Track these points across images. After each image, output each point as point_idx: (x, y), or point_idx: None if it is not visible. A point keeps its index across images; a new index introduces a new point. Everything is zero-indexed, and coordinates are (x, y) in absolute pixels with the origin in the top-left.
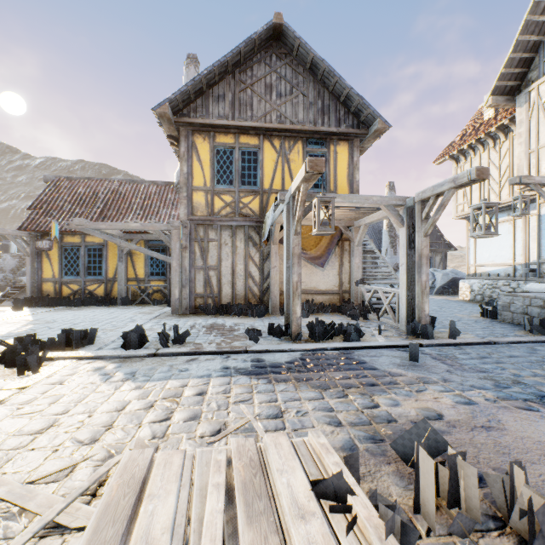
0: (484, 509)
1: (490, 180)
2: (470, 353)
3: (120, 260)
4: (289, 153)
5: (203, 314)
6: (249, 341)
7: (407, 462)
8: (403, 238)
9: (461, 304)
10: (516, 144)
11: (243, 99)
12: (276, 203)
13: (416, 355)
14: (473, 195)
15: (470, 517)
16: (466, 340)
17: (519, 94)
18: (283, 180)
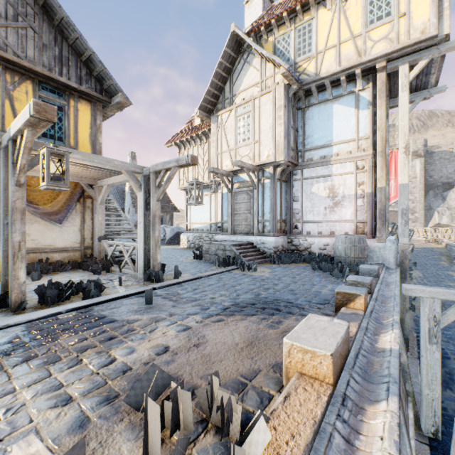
0: (196, 418)
1: (199, 167)
2: (187, 288)
3: None
4: (12, 89)
5: None
6: None
7: (139, 409)
8: (141, 200)
9: (183, 251)
10: (212, 146)
11: None
12: None
13: (151, 299)
14: (189, 174)
15: (187, 432)
16: (185, 278)
17: (213, 116)
18: (2, 119)
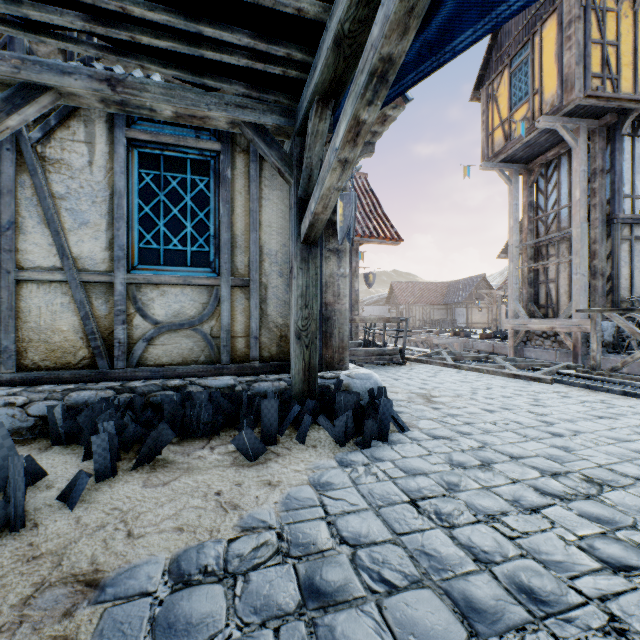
0: None
1: None
2: None
3: None
4: None
5: None
6: None
7: None
8: None
9: None
10: None
11: None
12: None
13: None
14: None
15: None
16: None
17: None
18: None
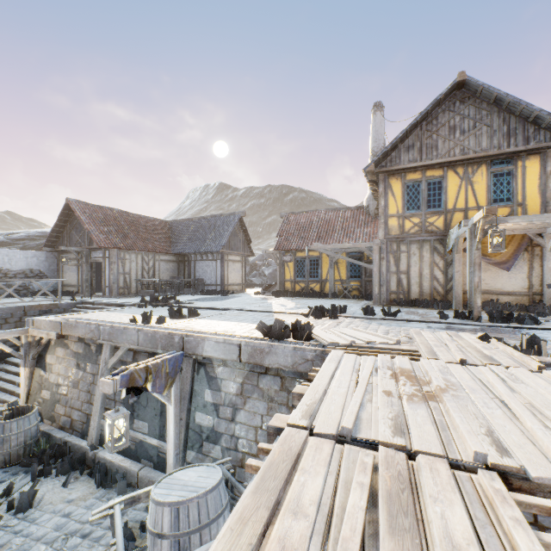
0: None
1: None
2: None
3: (330, 267)
4: (471, 177)
5: (396, 306)
6: (440, 319)
7: None
8: None
9: None
10: None
11: (428, 143)
12: (460, 225)
13: None
14: None
15: None
16: None
17: None
18: (465, 200)
